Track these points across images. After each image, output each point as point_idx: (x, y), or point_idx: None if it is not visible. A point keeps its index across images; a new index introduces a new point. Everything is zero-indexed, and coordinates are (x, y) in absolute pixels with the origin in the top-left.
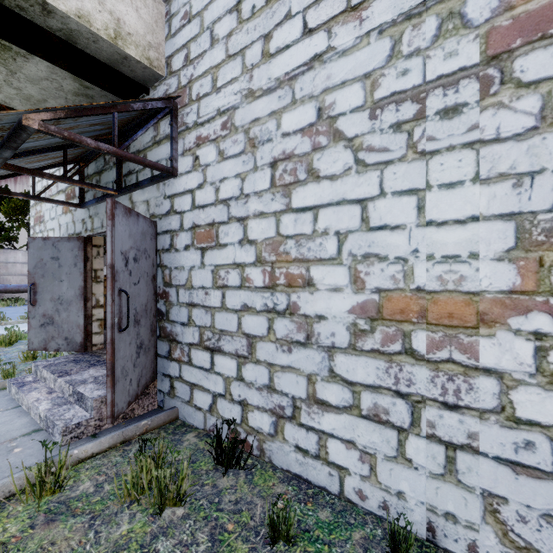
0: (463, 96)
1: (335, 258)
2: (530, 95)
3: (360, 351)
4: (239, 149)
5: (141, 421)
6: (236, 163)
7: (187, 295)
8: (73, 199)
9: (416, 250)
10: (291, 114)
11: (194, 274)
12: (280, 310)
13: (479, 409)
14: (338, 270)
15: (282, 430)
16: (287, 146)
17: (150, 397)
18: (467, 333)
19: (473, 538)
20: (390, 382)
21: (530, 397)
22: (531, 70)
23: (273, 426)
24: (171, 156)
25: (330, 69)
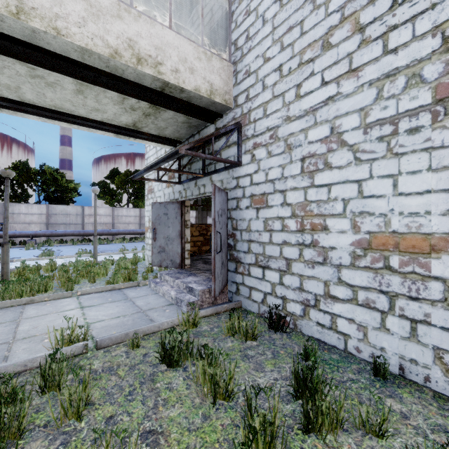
0: (421, 122)
1: (342, 214)
2: None
3: (357, 267)
4: (281, 151)
5: (223, 304)
6: (279, 159)
7: (247, 235)
8: (173, 179)
9: (392, 209)
10: (314, 131)
11: (252, 223)
12: (307, 244)
13: (431, 300)
14: (343, 221)
15: (308, 313)
16: (311, 149)
17: (224, 294)
18: (424, 257)
19: (427, 373)
20: (376, 285)
21: None
22: None
23: (302, 311)
24: (238, 155)
25: (338, 105)
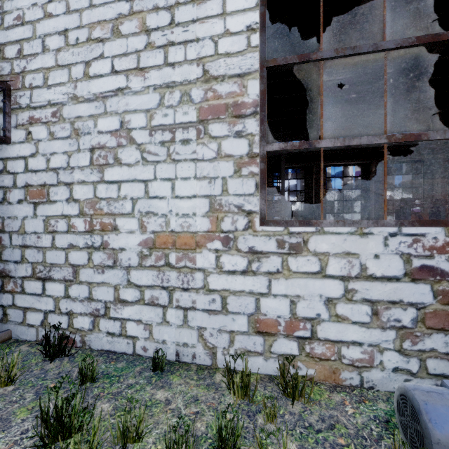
0: (190, 135)
1: (131, 213)
2: (214, 142)
3: (144, 267)
4: (67, 134)
5: None
6: (64, 144)
7: (20, 239)
8: None
9: (171, 210)
10: (104, 120)
11: (27, 222)
12: (96, 246)
13: (196, 288)
14: (132, 221)
15: (98, 325)
16: (101, 140)
17: None
18: (192, 252)
19: (194, 351)
20: (159, 282)
21: (214, 278)
22: (214, 131)
23: (92, 323)
24: (4, 127)
25: (128, 100)
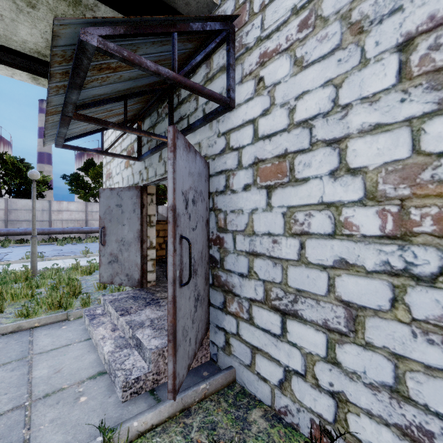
0: None
1: None
2: None
3: None
4: (331, 46)
5: (199, 384)
6: (324, 67)
7: (246, 242)
8: (132, 154)
9: None
10: None
11: (257, 218)
12: (422, 275)
13: None
14: None
15: None
16: (440, 4)
17: (203, 349)
18: None
19: None
20: None
21: None
22: None
23: None
24: (228, 86)
25: None
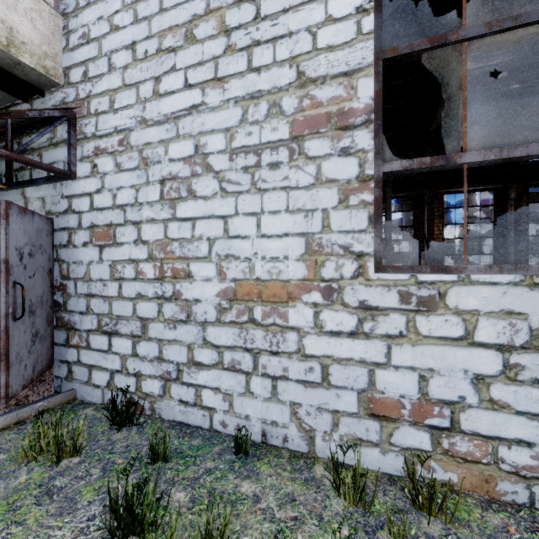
0: (281, 157)
1: (207, 257)
2: (312, 164)
3: (223, 323)
4: (134, 165)
5: (36, 403)
6: (131, 176)
7: (85, 286)
8: None
9: (256, 253)
10: (176, 145)
11: (93, 268)
12: (167, 297)
13: (288, 353)
14: (209, 266)
15: (169, 390)
16: (173, 169)
17: (46, 384)
18: (283, 306)
19: (285, 433)
20: (241, 342)
21: (311, 341)
22: (312, 150)
23: (162, 388)
24: (69, 161)
25: (204, 118)
